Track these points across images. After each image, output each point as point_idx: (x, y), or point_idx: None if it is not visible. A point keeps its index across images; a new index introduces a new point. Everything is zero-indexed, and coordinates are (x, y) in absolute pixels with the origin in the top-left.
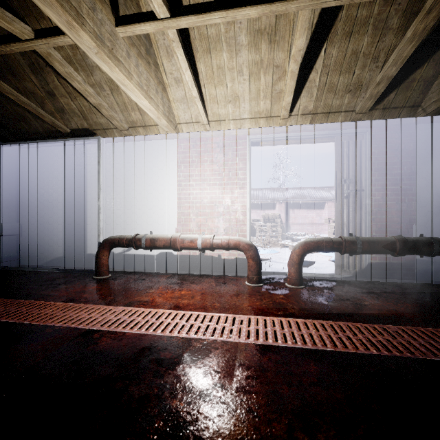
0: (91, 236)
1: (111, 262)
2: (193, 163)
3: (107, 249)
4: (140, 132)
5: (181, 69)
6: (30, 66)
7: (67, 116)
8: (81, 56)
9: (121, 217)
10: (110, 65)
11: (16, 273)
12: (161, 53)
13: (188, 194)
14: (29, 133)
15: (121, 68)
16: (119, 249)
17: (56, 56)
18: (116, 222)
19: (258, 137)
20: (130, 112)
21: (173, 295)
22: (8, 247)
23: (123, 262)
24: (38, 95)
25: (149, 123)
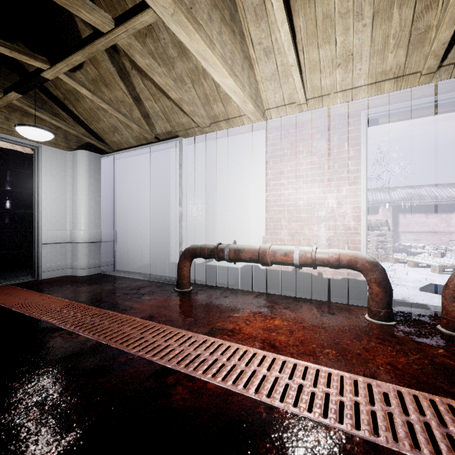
0: (174, 244)
1: (193, 272)
2: (284, 156)
3: (188, 260)
4: (222, 127)
5: (275, 24)
6: (119, 73)
7: (152, 121)
8: (162, 49)
9: (202, 224)
10: (188, 31)
11: (111, 278)
12: (248, 19)
13: (278, 196)
14: (122, 144)
15: (201, 34)
16: (201, 259)
17: (136, 46)
18: (198, 229)
19: (379, 111)
20: (212, 105)
21: (264, 326)
22: (106, 252)
23: (204, 273)
24: (126, 103)
25: (232, 115)
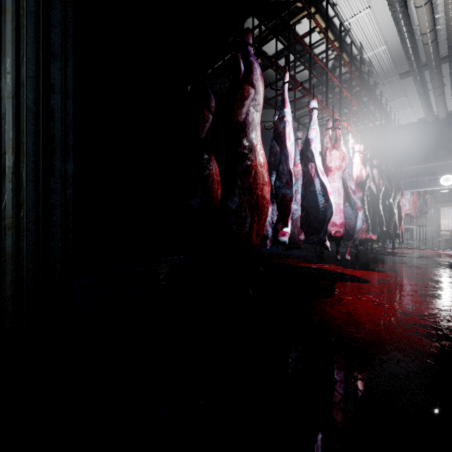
0: None
1: None
2: None
3: None
4: None
5: None
6: None
7: None
8: None
9: None
10: None
11: None
12: None
13: None
14: None
15: None
16: None
17: None
18: None
19: None
20: None
21: None
22: None
23: None
24: None
25: None
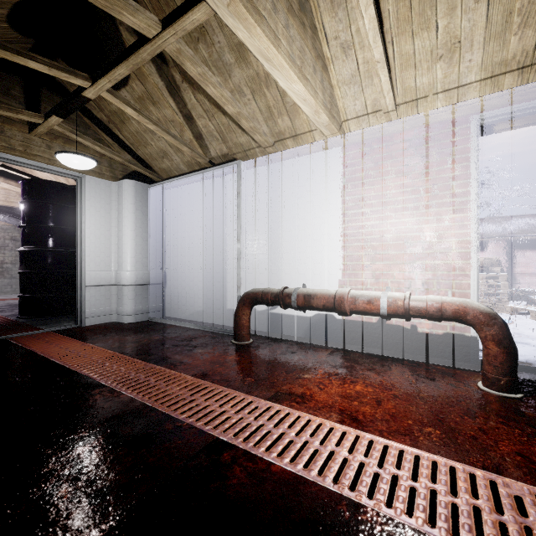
0: (231, 288)
1: (253, 321)
2: (367, 179)
3: (248, 306)
4: (289, 146)
5: (357, 8)
6: (168, 87)
7: (206, 142)
8: (217, 55)
9: (265, 264)
10: (248, 24)
11: (159, 326)
12: (322, 8)
13: (359, 228)
14: (172, 171)
15: (264, 27)
16: (263, 306)
17: (187, 51)
18: (259, 270)
19: (495, 114)
20: (276, 119)
21: (343, 392)
22: (155, 296)
23: (267, 323)
24: (177, 122)
25: (301, 130)
